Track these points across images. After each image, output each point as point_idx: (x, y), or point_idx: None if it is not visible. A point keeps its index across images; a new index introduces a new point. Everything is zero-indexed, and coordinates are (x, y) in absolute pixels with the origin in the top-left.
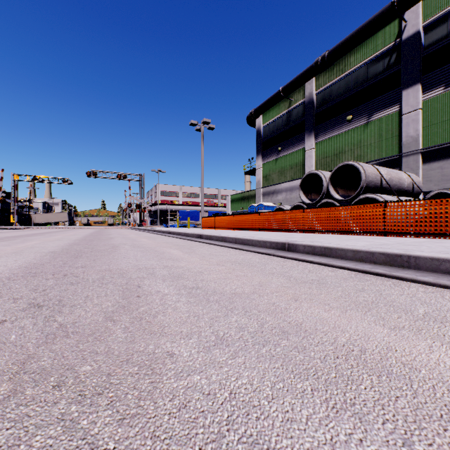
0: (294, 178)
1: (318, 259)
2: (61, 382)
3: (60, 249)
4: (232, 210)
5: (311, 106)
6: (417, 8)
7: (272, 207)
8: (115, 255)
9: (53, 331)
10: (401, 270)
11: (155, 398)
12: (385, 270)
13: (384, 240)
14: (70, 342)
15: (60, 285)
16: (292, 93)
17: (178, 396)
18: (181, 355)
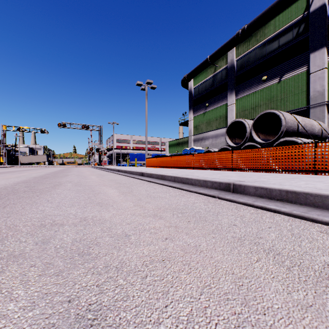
0: (218, 127)
1: (285, 208)
2: None
3: None
4: (170, 153)
5: (233, 70)
6: None
7: (201, 150)
8: (42, 197)
9: None
10: None
11: None
12: None
13: None
14: None
15: None
16: (217, 60)
17: None
18: None
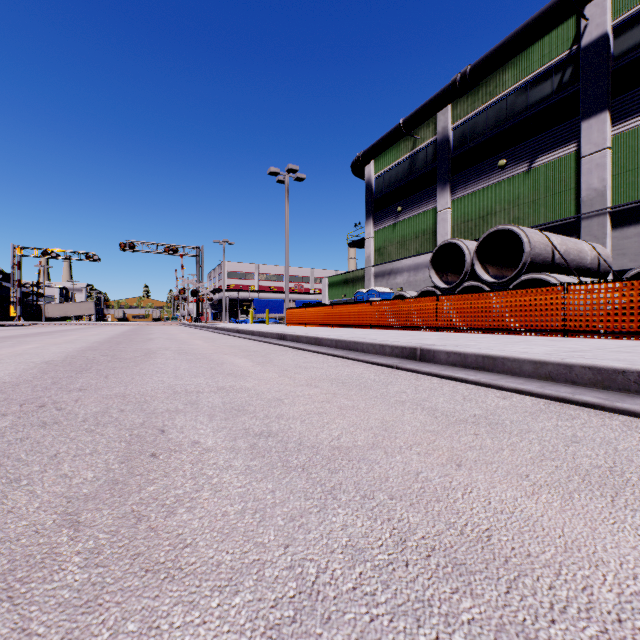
0: (420, 251)
1: (475, 376)
2: None
3: (62, 357)
4: (330, 299)
5: (446, 147)
6: None
7: (388, 293)
8: (144, 368)
9: None
10: (626, 397)
11: None
12: (599, 397)
13: (571, 344)
14: None
15: (19, 427)
16: (417, 128)
17: None
18: None
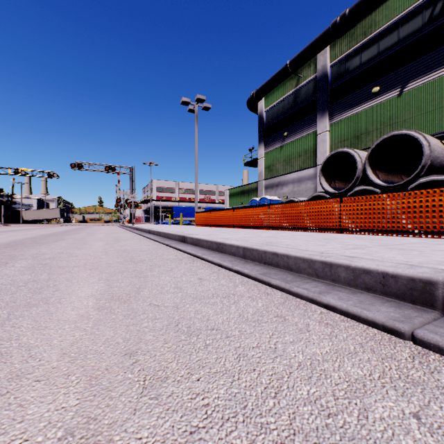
0: (303, 167)
1: None
2: None
3: None
4: (230, 206)
5: (325, 81)
6: None
7: (277, 201)
8: None
9: None
10: None
11: None
12: None
13: None
14: None
15: None
16: (300, 68)
17: None
18: None
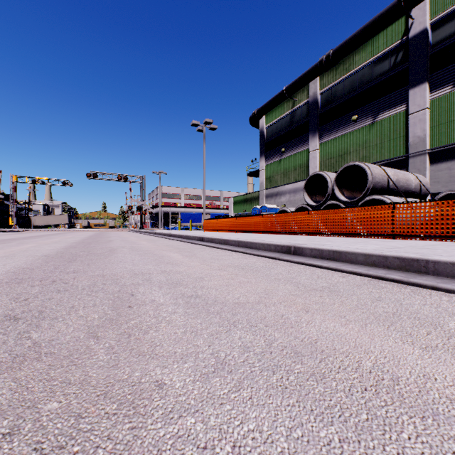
0: (298, 179)
1: (327, 264)
2: (15, 427)
3: (54, 252)
4: (234, 212)
5: (316, 106)
6: (424, 5)
7: (275, 209)
8: (111, 259)
9: (23, 352)
10: (418, 276)
11: (134, 454)
12: (401, 276)
13: (395, 243)
14: (40, 366)
15: (45, 293)
16: (295, 93)
17: (165, 451)
18: (173, 386)
